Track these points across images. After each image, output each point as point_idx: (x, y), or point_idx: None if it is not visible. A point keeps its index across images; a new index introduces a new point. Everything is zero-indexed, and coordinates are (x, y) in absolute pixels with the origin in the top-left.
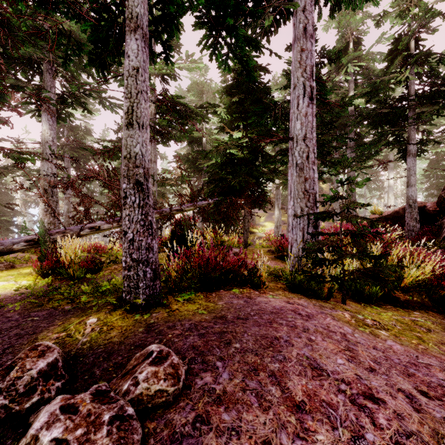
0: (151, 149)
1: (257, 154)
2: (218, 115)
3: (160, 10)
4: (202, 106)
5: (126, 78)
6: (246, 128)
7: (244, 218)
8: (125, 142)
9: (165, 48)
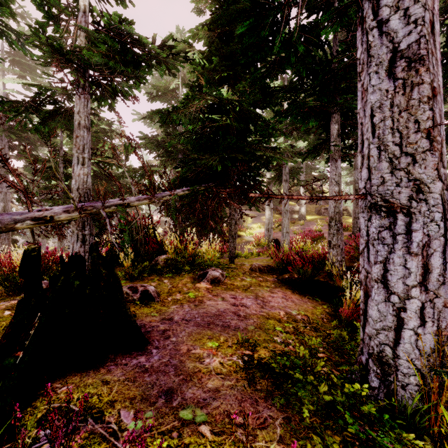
0: (80, 106)
1: (249, 121)
2: (191, 64)
3: None
4: (165, 45)
5: None
6: (232, 85)
7: (229, 219)
8: None
9: None
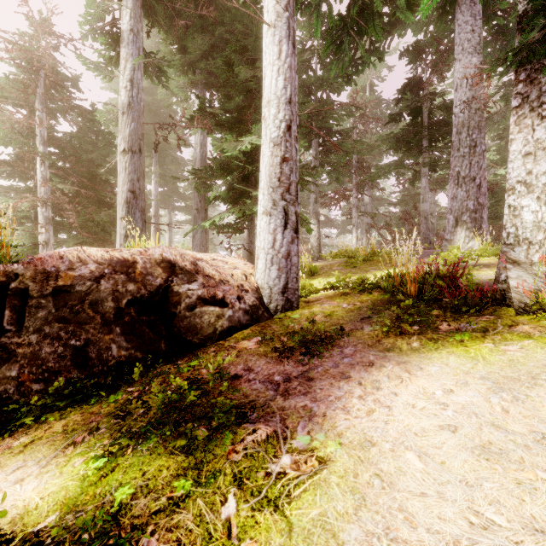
0: (431, 195)
1: None
2: (490, 155)
3: (432, 164)
4: None
5: (422, 190)
6: None
7: None
8: (421, 207)
9: (434, 170)
